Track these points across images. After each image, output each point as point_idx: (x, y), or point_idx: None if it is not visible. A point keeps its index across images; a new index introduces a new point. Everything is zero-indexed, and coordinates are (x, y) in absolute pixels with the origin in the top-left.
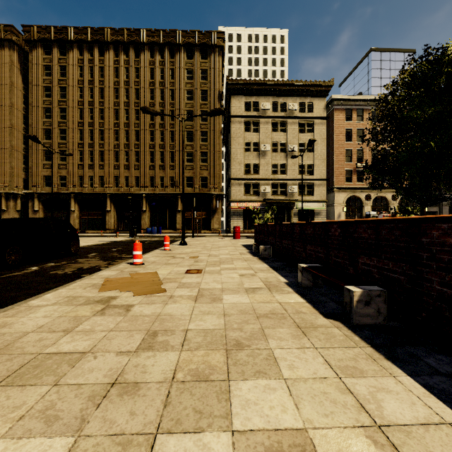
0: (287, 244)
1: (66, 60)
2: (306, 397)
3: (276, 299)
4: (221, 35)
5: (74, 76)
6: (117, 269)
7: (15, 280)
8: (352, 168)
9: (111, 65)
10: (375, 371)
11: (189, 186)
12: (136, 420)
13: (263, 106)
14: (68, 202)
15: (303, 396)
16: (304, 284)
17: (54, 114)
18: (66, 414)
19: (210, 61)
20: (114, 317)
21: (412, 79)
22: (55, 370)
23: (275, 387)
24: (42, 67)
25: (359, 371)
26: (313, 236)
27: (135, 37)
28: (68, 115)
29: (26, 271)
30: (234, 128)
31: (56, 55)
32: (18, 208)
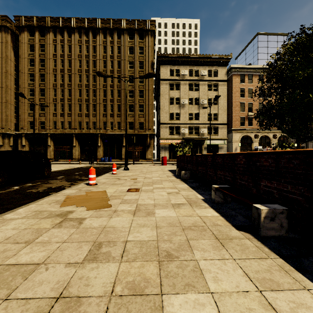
0: (201, 170)
1: (45, 40)
2: None
3: (196, 213)
4: (153, 23)
5: (50, 51)
6: (77, 188)
7: None
8: (244, 116)
9: (76, 43)
10: (290, 283)
11: (131, 129)
12: None
13: (182, 73)
14: (46, 139)
15: None
16: (216, 201)
17: (36, 78)
18: None
19: (145, 40)
20: (68, 229)
21: (294, 48)
22: (9, 283)
23: (203, 302)
24: (28, 45)
25: (276, 283)
26: (223, 164)
27: (93, 24)
28: (46, 79)
29: (9, 190)
30: (162, 88)
31: (38, 37)
32: (11, 144)
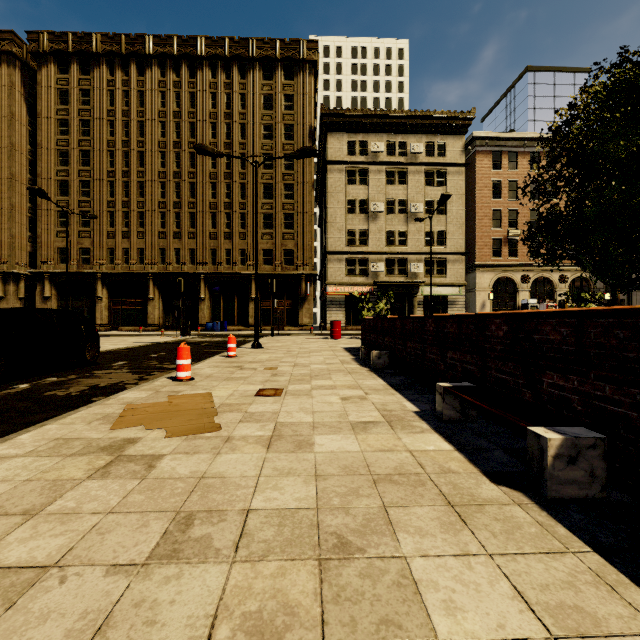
0: (413, 349)
1: (90, 81)
2: None
3: (404, 444)
4: (313, 46)
5: (102, 105)
6: (150, 388)
7: None
8: (501, 237)
9: (154, 88)
10: (623, 619)
11: (267, 263)
12: None
13: (373, 148)
14: (93, 286)
15: None
16: (446, 416)
17: (73, 158)
18: None
19: (297, 82)
20: (122, 481)
21: (609, 93)
22: None
23: None
24: (56, 91)
25: (591, 619)
26: (459, 337)
27: (189, 48)
28: (92, 160)
29: (8, 391)
30: (332, 180)
31: (76, 74)
32: (21, 295)
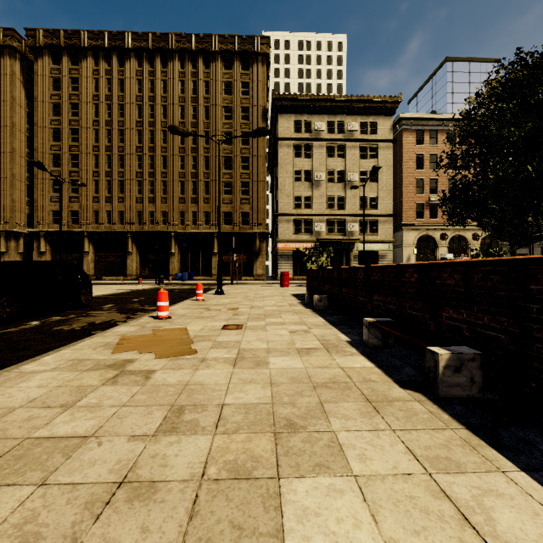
0: (347, 293)
1: (79, 71)
2: (386, 504)
3: (337, 363)
4: (266, 41)
5: (88, 90)
6: (137, 324)
7: (9, 337)
8: (424, 201)
9: (133, 77)
10: (476, 464)
11: (227, 223)
12: (149, 540)
13: (316, 127)
14: (81, 242)
15: (382, 502)
16: (371, 344)
17: (64, 136)
18: (52, 530)
19: (252, 72)
20: (128, 387)
21: (504, 88)
22: (44, 462)
23: (342, 488)
24: (50, 79)
25: (455, 464)
26: (382, 283)
27: (162, 42)
28: (80, 137)
29: (24, 327)
30: (282, 153)
31: (67, 65)
32: (21, 250)
